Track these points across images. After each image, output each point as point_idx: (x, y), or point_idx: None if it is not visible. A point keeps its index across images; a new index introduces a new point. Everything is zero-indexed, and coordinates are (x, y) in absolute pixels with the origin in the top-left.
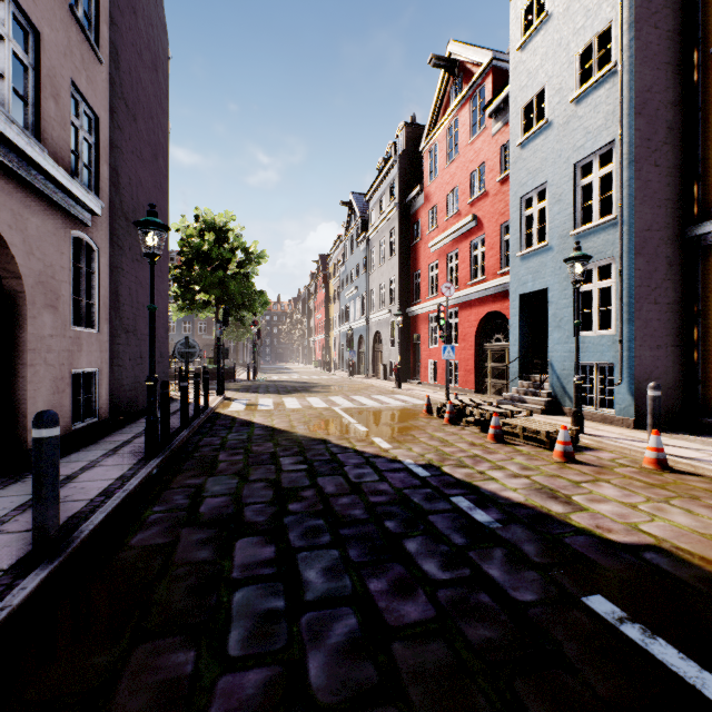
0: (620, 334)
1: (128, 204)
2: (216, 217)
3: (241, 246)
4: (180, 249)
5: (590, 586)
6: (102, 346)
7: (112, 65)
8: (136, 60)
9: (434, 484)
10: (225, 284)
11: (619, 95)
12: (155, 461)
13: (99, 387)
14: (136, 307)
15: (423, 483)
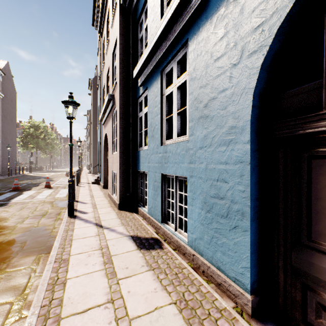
0: (91, 160)
1: (5, 135)
2: (35, 122)
3: (45, 130)
4: (23, 132)
5: (41, 179)
6: (0, 162)
7: (2, 112)
8: (7, 106)
9: (44, 177)
10: (38, 142)
11: (91, 124)
12: (9, 176)
13: (0, 168)
14: (7, 154)
15: (42, 177)
